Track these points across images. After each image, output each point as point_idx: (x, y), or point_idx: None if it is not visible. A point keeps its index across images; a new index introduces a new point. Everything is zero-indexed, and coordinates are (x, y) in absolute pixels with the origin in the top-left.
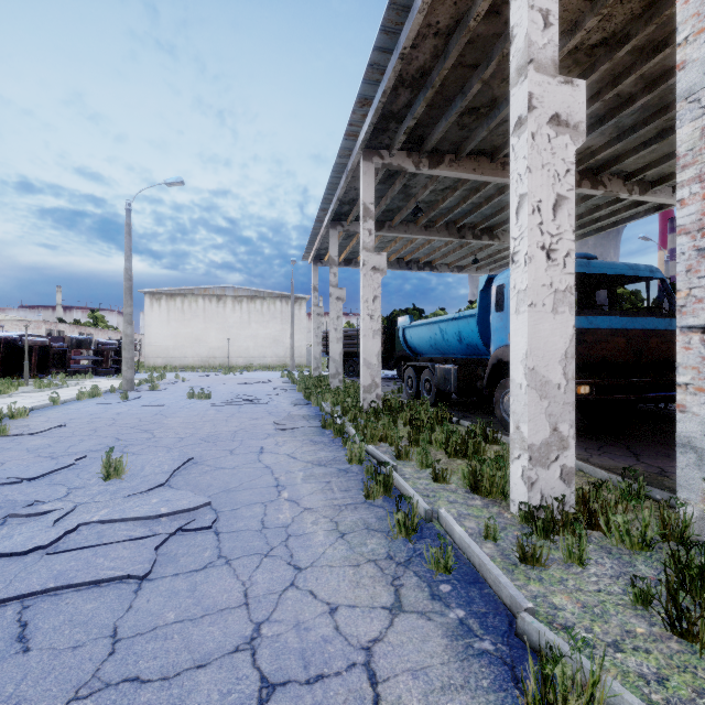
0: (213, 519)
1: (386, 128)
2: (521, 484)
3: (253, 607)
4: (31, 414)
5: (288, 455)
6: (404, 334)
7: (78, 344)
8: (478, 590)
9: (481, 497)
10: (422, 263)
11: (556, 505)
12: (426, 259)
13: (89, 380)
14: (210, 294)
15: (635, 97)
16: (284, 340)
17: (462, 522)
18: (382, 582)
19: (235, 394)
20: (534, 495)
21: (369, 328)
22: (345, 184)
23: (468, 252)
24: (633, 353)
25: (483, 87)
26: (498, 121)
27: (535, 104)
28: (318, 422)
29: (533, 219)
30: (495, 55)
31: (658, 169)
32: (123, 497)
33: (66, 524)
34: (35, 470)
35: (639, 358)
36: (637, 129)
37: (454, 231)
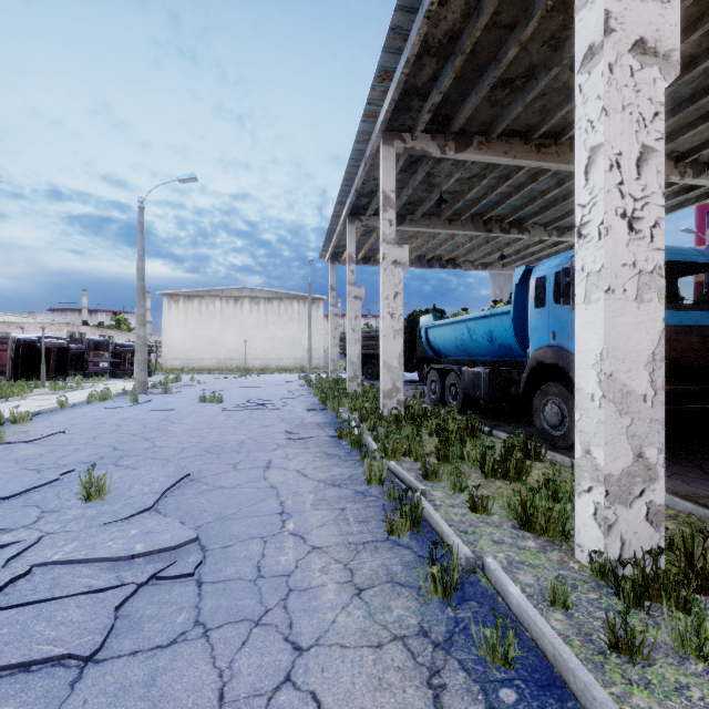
0: (197, 562)
1: (408, 106)
2: (593, 525)
3: None
4: (35, 419)
5: (297, 471)
6: (427, 334)
7: (96, 346)
8: (558, 704)
9: (534, 535)
10: (444, 261)
11: (641, 554)
12: (449, 256)
13: (106, 382)
14: (228, 296)
15: (697, 60)
16: (302, 342)
17: (515, 575)
18: (415, 679)
19: (248, 398)
20: (612, 541)
21: (390, 328)
22: (363, 173)
23: (494, 248)
24: None
25: (519, 53)
26: (535, 94)
27: (614, 25)
28: (334, 431)
29: (611, 178)
30: (536, 10)
31: None
32: (100, 525)
33: (20, 565)
34: (13, 487)
35: None
36: (696, 99)
37: (480, 225)
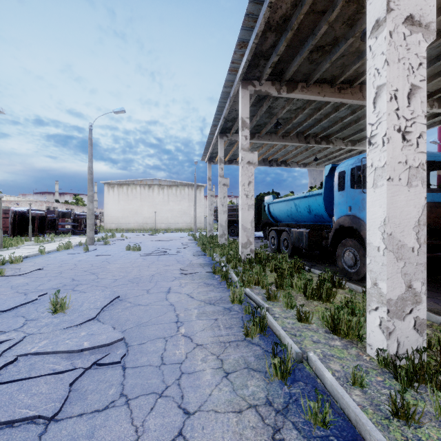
0: (122, 354)
1: (257, 64)
2: (379, 332)
3: None
4: (25, 260)
5: (187, 295)
6: (269, 208)
7: (63, 215)
8: None
9: (339, 337)
10: (279, 162)
11: (410, 351)
12: (282, 159)
13: (69, 238)
14: (144, 184)
15: None
16: (190, 213)
17: (328, 364)
18: (264, 435)
19: (156, 248)
20: (392, 342)
21: (245, 204)
22: (229, 106)
23: (311, 154)
24: None
25: (328, 29)
26: (338, 55)
27: (393, 6)
28: (210, 268)
29: (391, 106)
30: (339, 1)
31: None
32: (62, 329)
33: (10, 355)
34: (8, 304)
35: None
36: None
37: (302, 139)
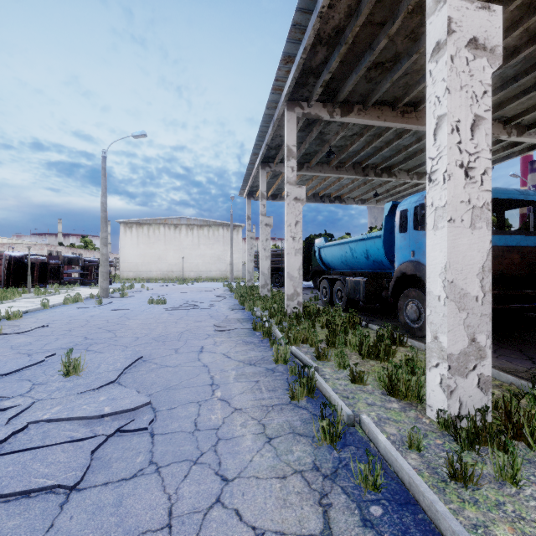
0: (150, 419)
1: (305, 82)
2: (439, 391)
3: (176, 531)
4: (24, 316)
5: (223, 354)
6: (320, 252)
7: (69, 261)
8: (412, 516)
9: (397, 399)
10: (333, 197)
11: (474, 412)
12: (336, 194)
13: (77, 289)
14: (169, 223)
15: (519, 49)
16: (225, 258)
17: (383, 427)
18: (310, 500)
19: (185, 301)
20: (453, 402)
21: (292, 248)
22: (272, 132)
23: (370, 188)
24: (527, 267)
25: (388, 43)
26: (400, 74)
27: (454, 28)
28: (250, 324)
29: (452, 138)
30: (400, 12)
31: (534, 113)
32: (77, 394)
33: (19, 422)
34: (10, 366)
35: (532, 272)
36: (519, 78)
37: (359, 171)
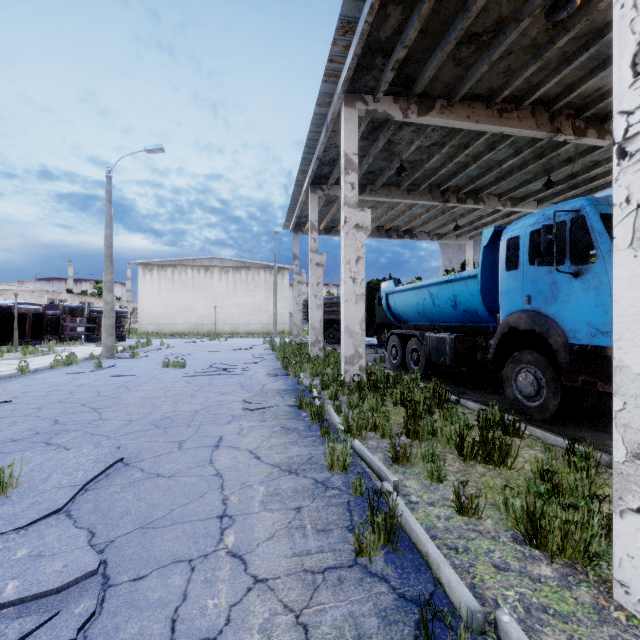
0: (86, 615)
1: (371, 65)
2: None
3: None
4: None
5: (249, 452)
6: (388, 300)
7: (71, 311)
8: None
9: (546, 555)
10: (402, 231)
11: None
12: (406, 227)
13: (79, 346)
14: (199, 265)
15: None
16: (268, 308)
17: (541, 638)
18: None
19: (211, 363)
20: None
21: (351, 293)
22: (325, 139)
23: (449, 219)
24: None
25: (489, 2)
26: (503, 50)
27: None
28: (294, 399)
29: None
30: None
31: None
32: None
33: None
34: None
35: None
36: None
37: (437, 195)
